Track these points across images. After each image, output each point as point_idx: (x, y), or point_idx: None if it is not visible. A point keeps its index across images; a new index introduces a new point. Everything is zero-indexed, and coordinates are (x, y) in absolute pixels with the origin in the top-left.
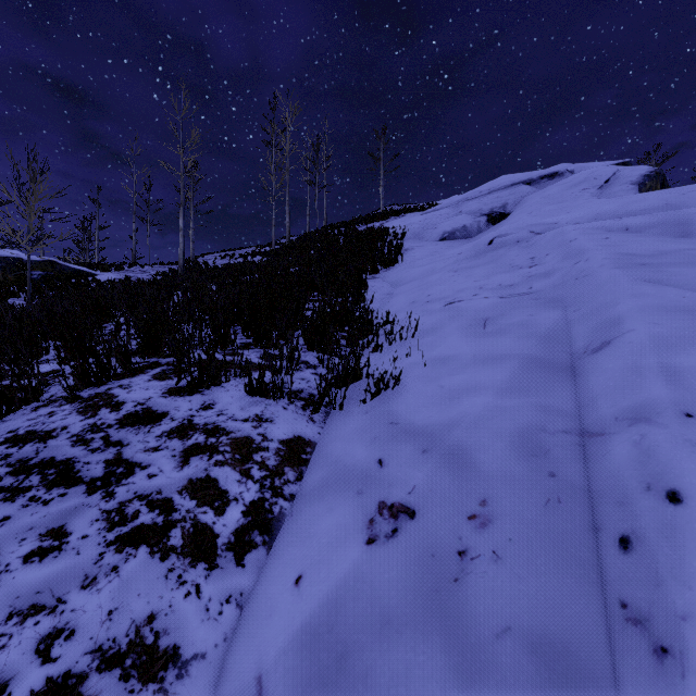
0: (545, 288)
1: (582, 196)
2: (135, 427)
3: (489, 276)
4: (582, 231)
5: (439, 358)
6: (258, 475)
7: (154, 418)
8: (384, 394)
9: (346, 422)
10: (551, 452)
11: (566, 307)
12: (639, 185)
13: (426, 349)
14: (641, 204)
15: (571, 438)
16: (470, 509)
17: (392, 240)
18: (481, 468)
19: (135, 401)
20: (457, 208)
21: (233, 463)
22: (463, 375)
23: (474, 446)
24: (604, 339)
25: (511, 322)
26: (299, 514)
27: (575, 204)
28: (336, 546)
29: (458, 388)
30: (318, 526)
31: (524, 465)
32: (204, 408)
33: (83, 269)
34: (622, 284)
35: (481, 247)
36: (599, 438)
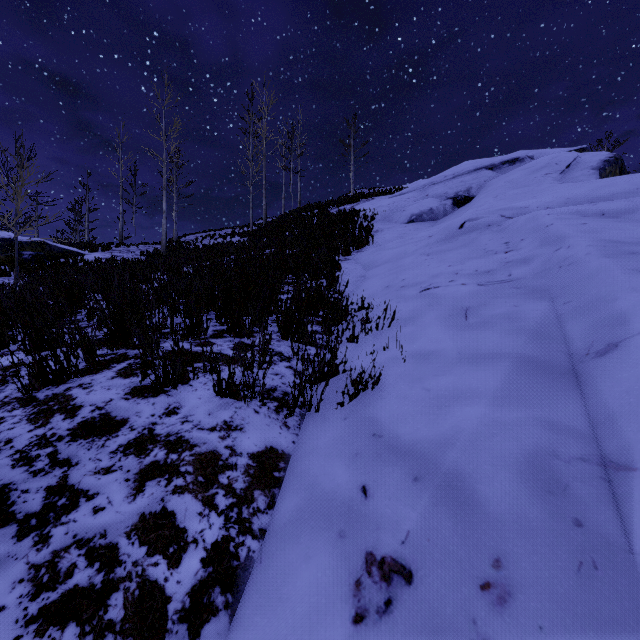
0: (526, 276)
1: (545, 180)
2: (88, 440)
3: (464, 261)
4: (556, 215)
5: (421, 353)
6: (223, 504)
7: (112, 427)
8: (363, 395)
9: (323, 429)
10: (571, 489)
11: (553, 298)
12: (600, 170)
13: (406, 341)
14: (611, 189)
15: (592, 469)
16: (481, 573)
17: (362, 222)
18: (487, 508)
19: (93, 405)
20: (423, 191)
21: (194, 489)
22: (450, 377)
23: (475, 475)
24: (609, 340)
25: (495, 313)
26: (270, 561)
27: (540, 189)
28: (315, 622)
29: (446, 393)
30: (292, 584)
31: (541, 507)
32: (168, 413)
33: (71, 249)
34: (617, 275)
35: (452, 230)
36: (631, 474)
